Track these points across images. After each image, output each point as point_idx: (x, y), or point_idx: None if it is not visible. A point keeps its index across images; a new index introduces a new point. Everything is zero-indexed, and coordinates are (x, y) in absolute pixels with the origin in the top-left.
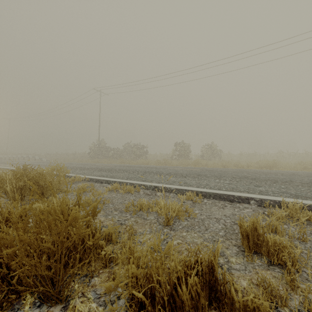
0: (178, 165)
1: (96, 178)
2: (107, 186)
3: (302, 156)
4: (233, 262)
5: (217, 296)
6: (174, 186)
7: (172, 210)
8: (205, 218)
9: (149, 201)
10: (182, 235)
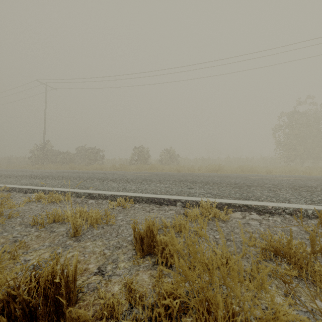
0: (135, 170)
1: (20, 187)
2: (30, 197)
3: (244, 161)
4: (120, 267)
5: (63, 311)
6: (110, 193)
7: (90, 218)
8: (125, 223)
9: (74, 210)
10: (84, 246)
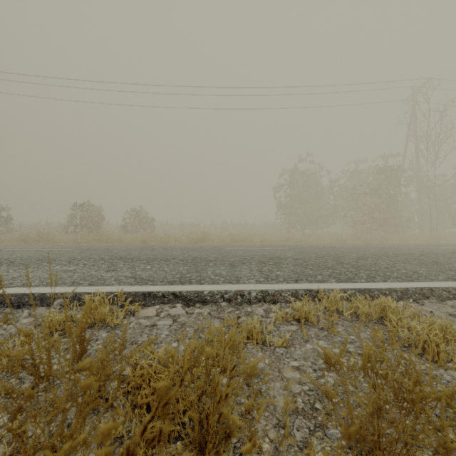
0: (69, 243)
1: None
2: None
3: (244, 227)
4: None
5: None
6: None
7: None
8: None
9: None
10: None
